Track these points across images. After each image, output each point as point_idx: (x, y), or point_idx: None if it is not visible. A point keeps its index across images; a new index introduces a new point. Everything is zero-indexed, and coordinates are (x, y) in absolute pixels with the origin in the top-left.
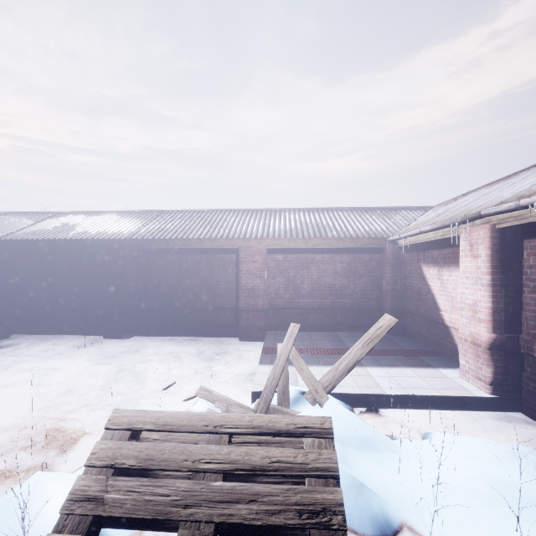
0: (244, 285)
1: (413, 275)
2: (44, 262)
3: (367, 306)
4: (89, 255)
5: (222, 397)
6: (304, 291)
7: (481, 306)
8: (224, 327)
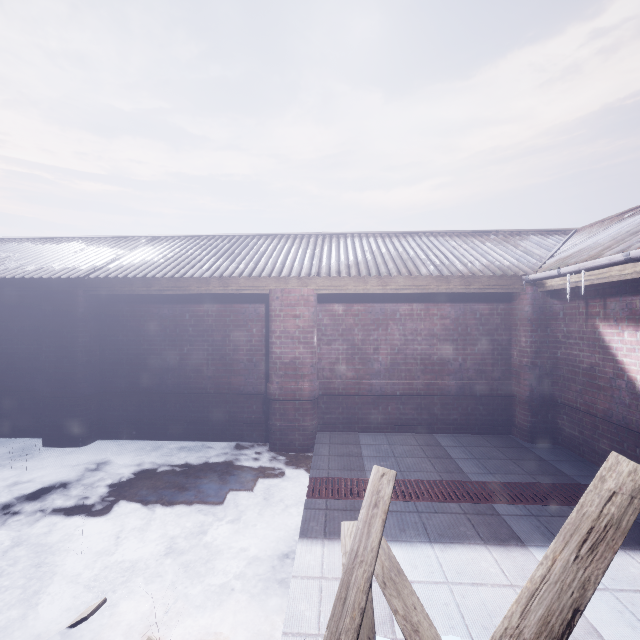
0: (278, 356)
1: (574, 341)
2: None
3: (485, 391)
4: (23, 306)
5: None
6: (379, 365)
7: None
8: (246, 424)
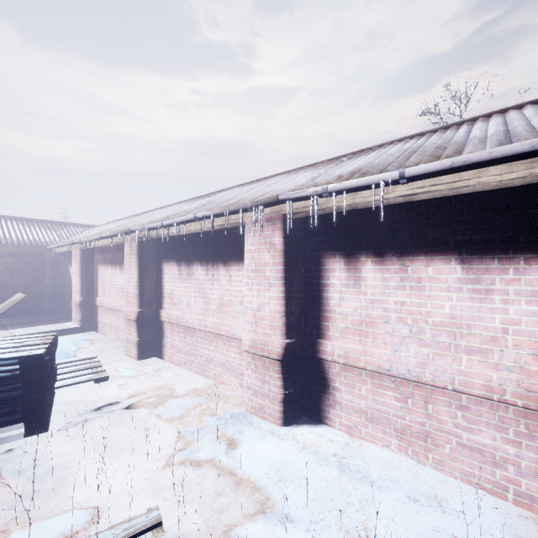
0: None
1: (66, 272)
2: None
3: (30, 296)
4: None
5: None
6: None
7: (77, 286)
8: None
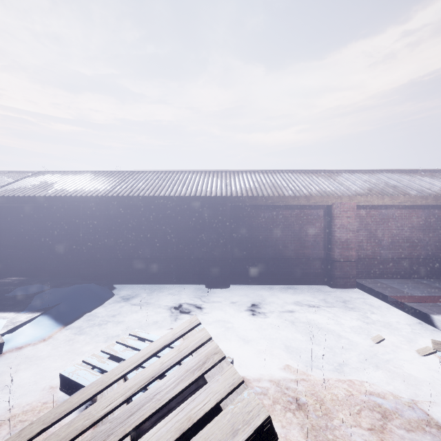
0: (338, 238)
1: None
2: (143, 217)
3: (440, 256)
4: (185, 211)
5: None
6: (384, 243)
7: None
8: (312, 275)
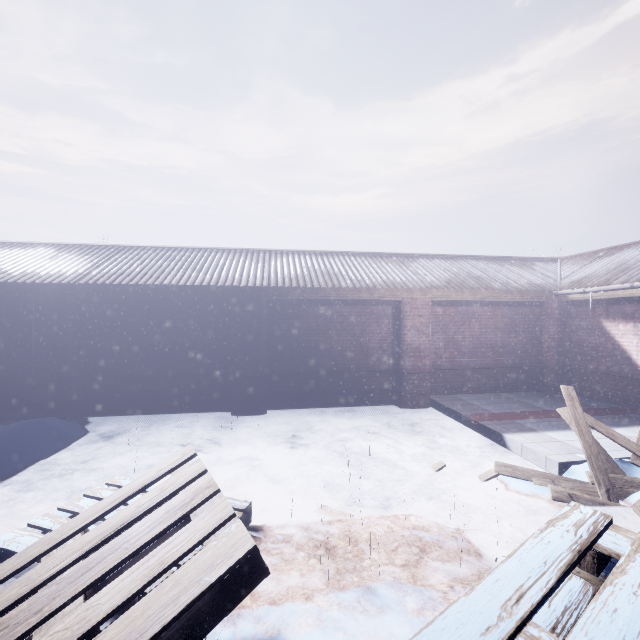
0: (409, 343)
1: (584, 331)
2: (137, 315)
3: (528, 364)
4: (203, 307)
5: (534, 472)
6: (465, 348)
7: None
8: (378, 393)
